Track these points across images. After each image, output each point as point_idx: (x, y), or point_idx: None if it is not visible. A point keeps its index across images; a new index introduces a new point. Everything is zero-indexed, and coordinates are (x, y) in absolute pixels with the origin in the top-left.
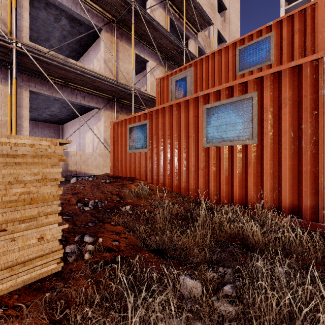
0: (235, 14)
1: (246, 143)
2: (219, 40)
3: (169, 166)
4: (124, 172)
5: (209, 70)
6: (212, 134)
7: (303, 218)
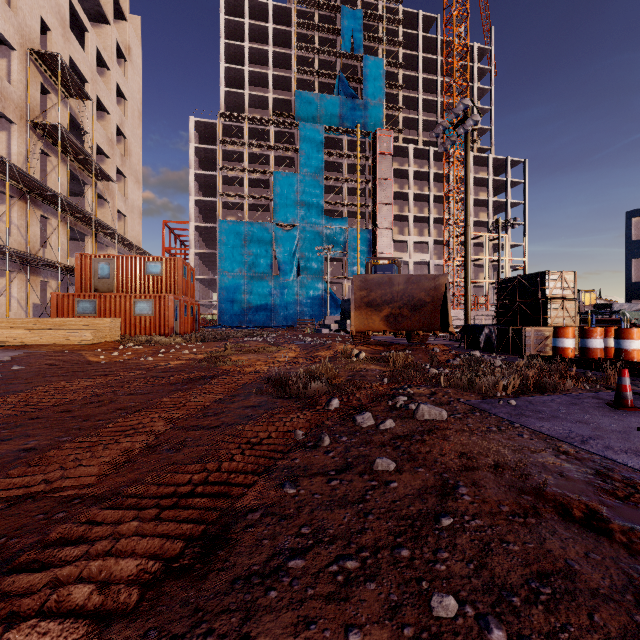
0: (137, 143)
1: (151, 316)
2: (117, 171)
3: None
4: None
5: (128, 266)
6: (138, 311)
7: (166, 336)
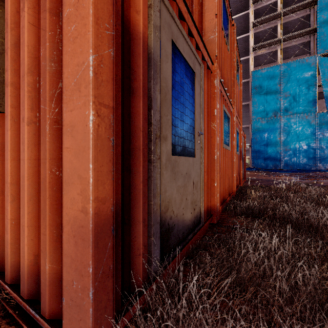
0: None
1: None
2: None
3: None
4: None
5: None
6: None
7: (41, 310)
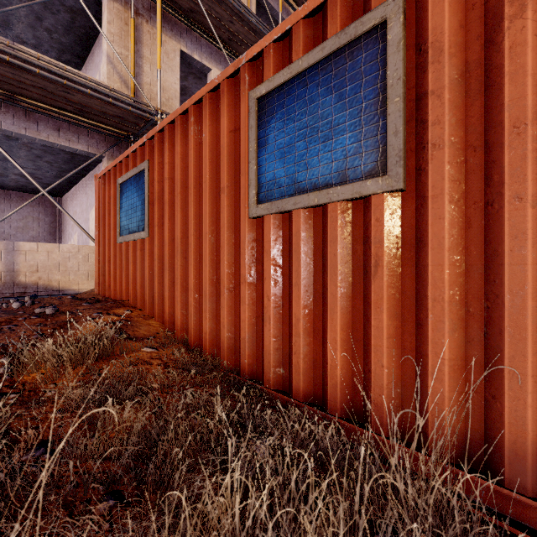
0: None
1: (366, 193)
2: None
3: (183, 273)
4: (113, 289)
5: None
6: (271, 174)
7: None
